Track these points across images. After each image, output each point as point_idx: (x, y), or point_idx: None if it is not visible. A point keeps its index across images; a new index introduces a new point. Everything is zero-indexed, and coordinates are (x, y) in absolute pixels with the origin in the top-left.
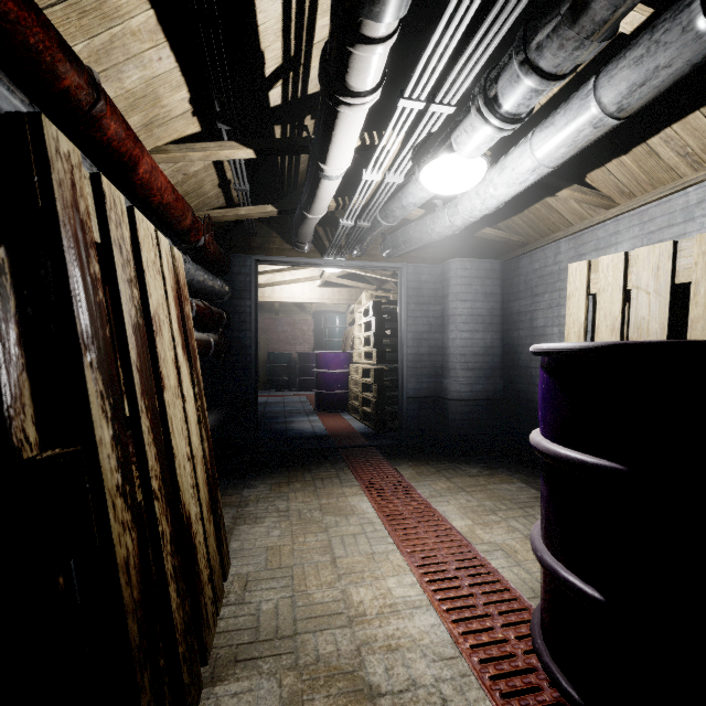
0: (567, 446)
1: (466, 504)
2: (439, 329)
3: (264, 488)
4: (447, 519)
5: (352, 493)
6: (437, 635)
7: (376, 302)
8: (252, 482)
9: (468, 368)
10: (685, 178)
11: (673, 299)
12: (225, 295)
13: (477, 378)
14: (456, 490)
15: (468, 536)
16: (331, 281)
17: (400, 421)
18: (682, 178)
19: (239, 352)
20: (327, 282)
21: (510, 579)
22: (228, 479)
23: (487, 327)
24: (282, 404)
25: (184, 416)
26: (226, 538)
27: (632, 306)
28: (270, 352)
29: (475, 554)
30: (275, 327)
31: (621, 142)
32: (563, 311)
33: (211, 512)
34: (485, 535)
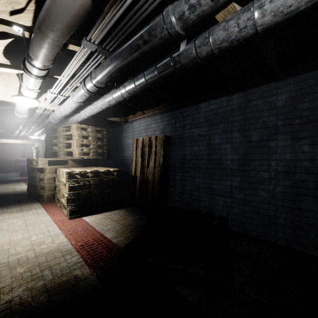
0: None
1: None
2: None
3: (1, 184)
4: None
5: (22, 183)
6: (26, 187)
7: (37, 147)
8: None
9: None
10: None
11: None
12: None
13: None
14: None
15: None
16: None
17: None
18: None
19: None
20: None
21: None
22: None
23: None
24: (6, 175)
25: None
26: None
27: None
28: (0, 159)
29: None
30: (3, 149)
31: None
32: None
33: None
34: None
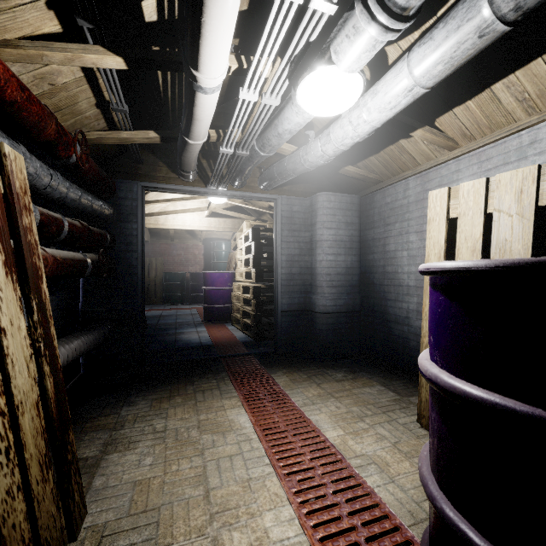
0: (479, 384)
1: (336, 411)
2: (308, 252)
3: (144, 404)
4: (320, 429)
5: (231, 406)
6: None
7: (255, 229)
8: (132, 399)
9: (332, 286)
10: (519, 122)
11: (536, 221)
12: (109, 217)
13: (339, 294)
14: (326, 396)
15: (341, 449)
16: (217, 213)
17: (276, 332)
18: (516, 122)
19: (126, 272)
20: (213, 213)
21: (387, 501)
22: (109, 396)
23: (347, 251)
24: (175, 316)
25: (1, 354)
26: (81, 484)
27: (494, 228)
28: (166, 272)
29: (351, 471)
30: (170, 251)
31: (469, 87)
32: (411, 238)
33: (50, 466)
34: (357, 446)
